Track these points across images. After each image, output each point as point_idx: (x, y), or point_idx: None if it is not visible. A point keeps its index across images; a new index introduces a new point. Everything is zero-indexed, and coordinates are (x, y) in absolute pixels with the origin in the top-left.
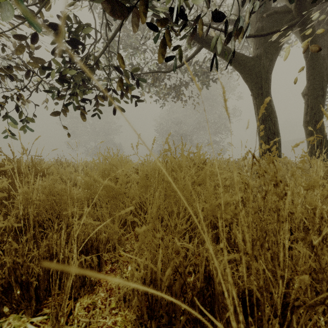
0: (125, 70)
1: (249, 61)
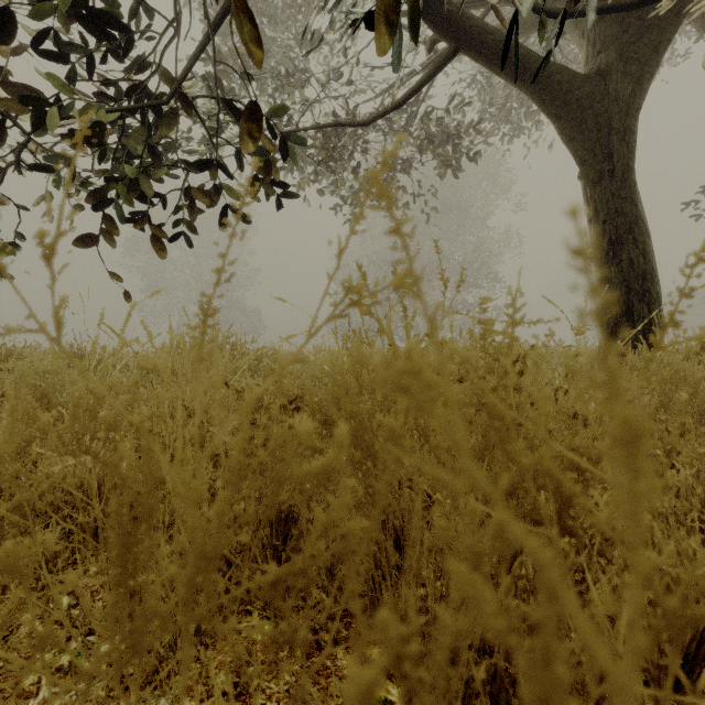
0: None
1: (578, 83)
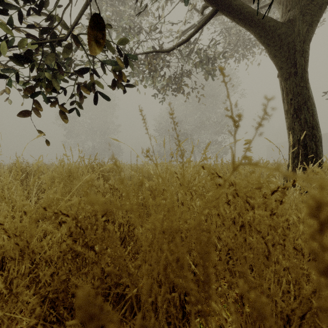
0: (106, 39)
1: (278, 26)
